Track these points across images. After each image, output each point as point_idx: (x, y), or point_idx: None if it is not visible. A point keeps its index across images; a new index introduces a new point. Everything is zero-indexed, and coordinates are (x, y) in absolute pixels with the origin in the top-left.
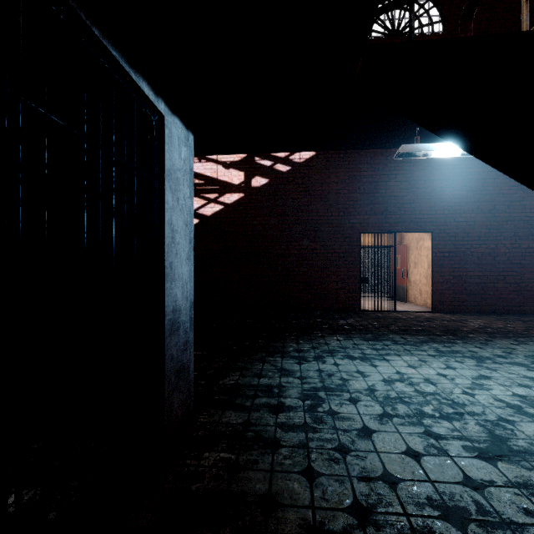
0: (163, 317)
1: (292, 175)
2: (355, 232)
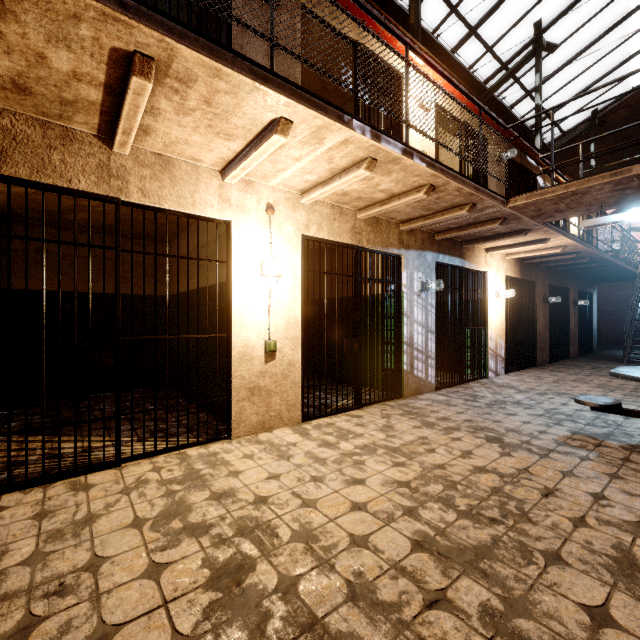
0: (593, 328)
1: None
2: None
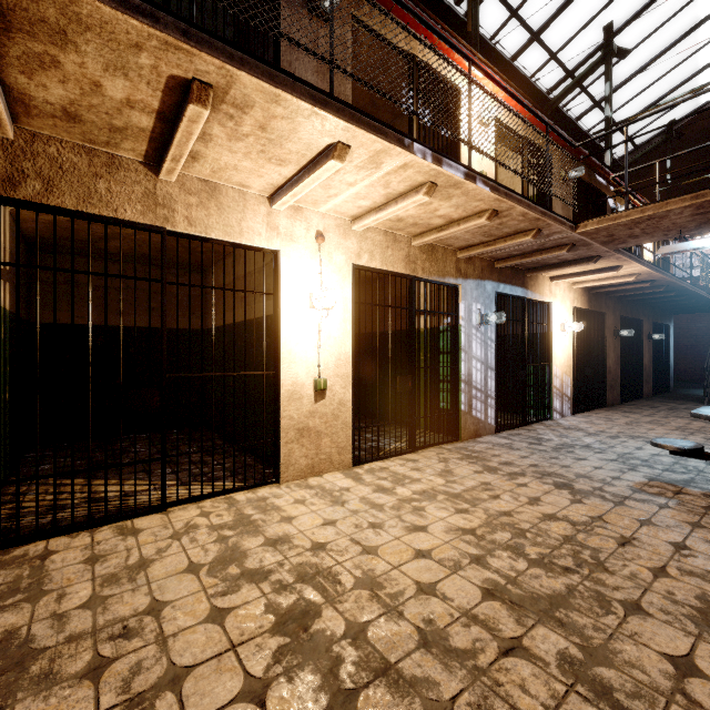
0: (669, 364)
1: None
2: None
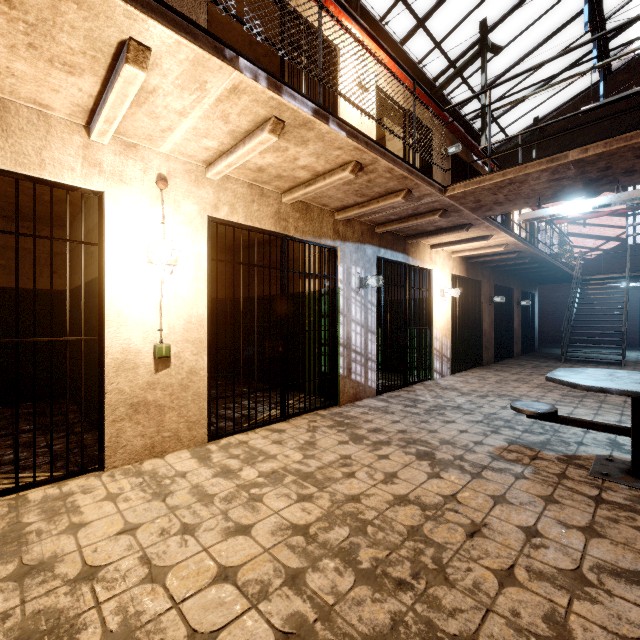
0: (534, 327)
1: (585, 266)
2: (634, 298)
